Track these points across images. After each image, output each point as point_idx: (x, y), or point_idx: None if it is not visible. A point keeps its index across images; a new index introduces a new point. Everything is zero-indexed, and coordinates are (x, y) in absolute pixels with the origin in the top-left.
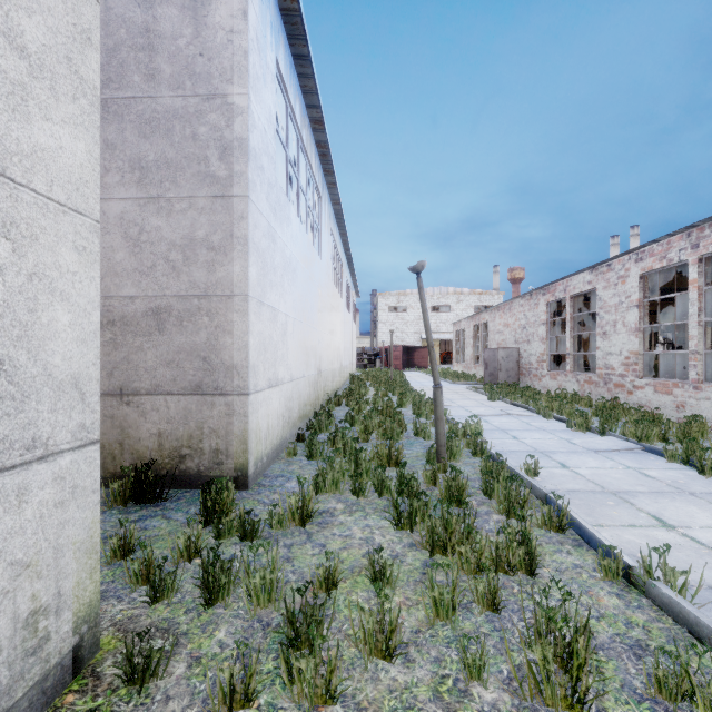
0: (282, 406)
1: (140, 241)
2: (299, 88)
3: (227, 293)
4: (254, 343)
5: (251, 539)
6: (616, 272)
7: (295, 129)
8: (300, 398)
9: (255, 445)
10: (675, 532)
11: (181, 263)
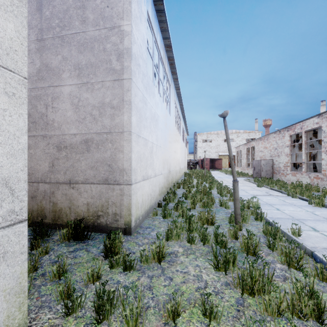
0: (150, 189)
1: (78, 106)
2: (159, 29)
3: (120, 130)
4: (134, 157)
5: (129, 270)
6: None
7: (157, 49)
8: (160, 185)
9: (135, 211)
10: None
11: (98, 115)
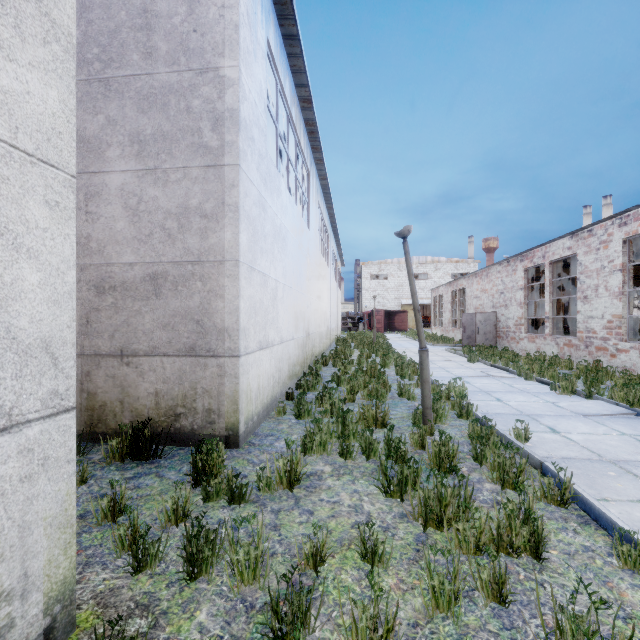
0: (272, 367)
1: (139, 211)
2: (289, 68)
3: (219, 258)
4: (244, 306)
5: (239, 502)
6: (598, 237)
7: (285, 106)
8: (290, 359)
9: (245, 405)
10: None
11: (176, 230)
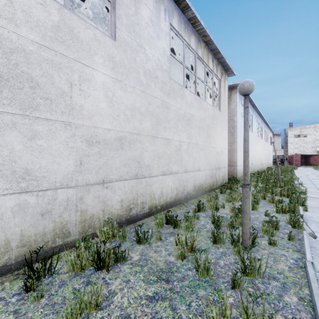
0: (242, 170)
1: None
2: None
3: (233, 150)
4: (238, 158)
5: (239, 183)
6: None
7: None
8: None
9: (238, 175)
10: (318, 190)
11: None
